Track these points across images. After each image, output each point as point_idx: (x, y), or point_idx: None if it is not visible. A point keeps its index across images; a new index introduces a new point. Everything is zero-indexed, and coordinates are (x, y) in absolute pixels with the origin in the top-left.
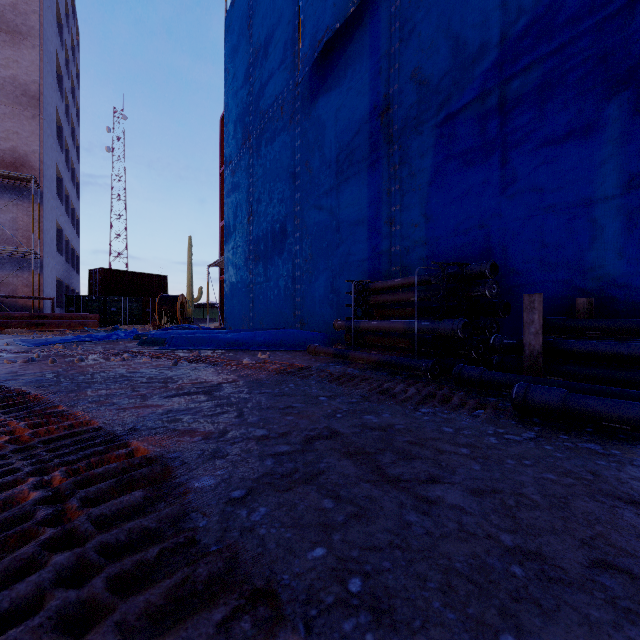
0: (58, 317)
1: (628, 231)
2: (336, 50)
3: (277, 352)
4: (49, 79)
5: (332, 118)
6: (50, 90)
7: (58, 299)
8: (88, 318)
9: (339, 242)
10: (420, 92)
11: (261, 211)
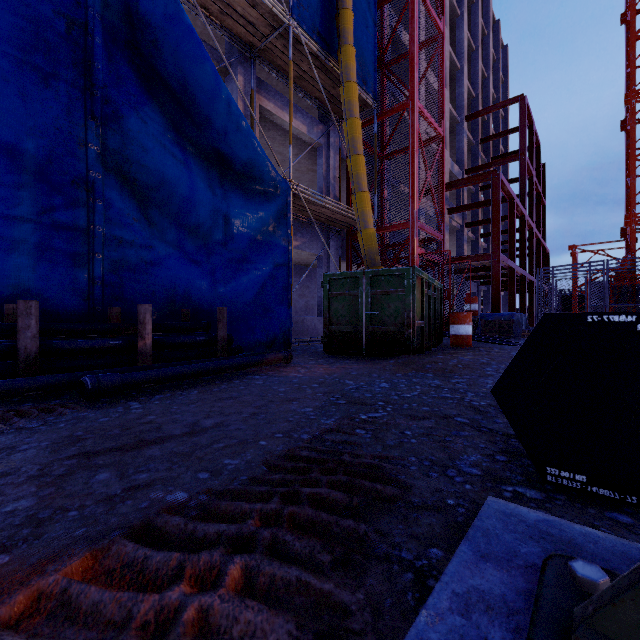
0: None
1: (42, 252)
2: None
3: None
4: None
5: None
6: None
7: None
8: None
9: None
10: None
11: None
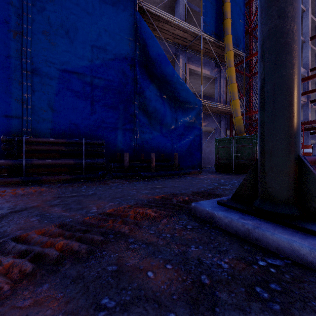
0: None
1: (124, 137)
2: None
3: None
4: None
5: None
6: None
7: None
8: None
9: None
10: (48, 46)
11: None
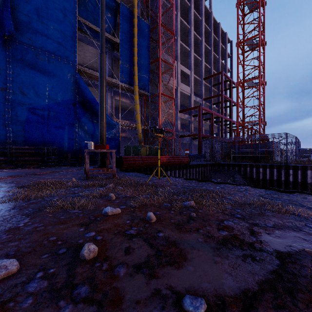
0: None
1: (68, 145)
2: None
3: None
4: None
5: None
6: None
7: None
8: None
9: None
10: (22, 95)
11: None
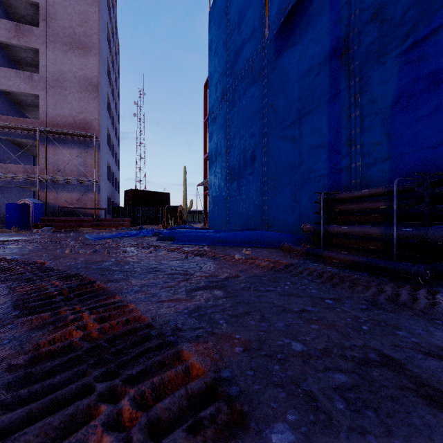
0: (108, 220)
1: None
2: (298, 13)
3: (255, 248)
4: (103, 74)
5: (294, 67)
6: (104, 80)
7: (108, 209)
8: (124, 221)
9: (301, 163)
10: (382, 28)
11: (235, 144)
